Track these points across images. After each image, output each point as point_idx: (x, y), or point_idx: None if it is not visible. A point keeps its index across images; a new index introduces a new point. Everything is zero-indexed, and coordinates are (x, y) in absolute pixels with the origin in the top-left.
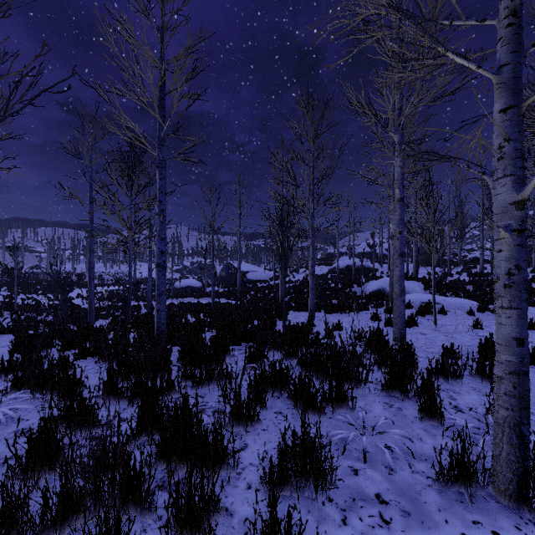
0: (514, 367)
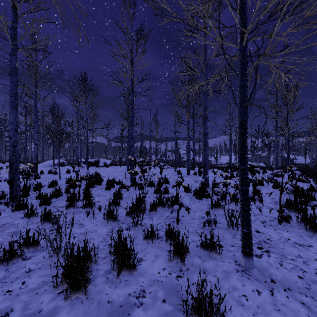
0: None
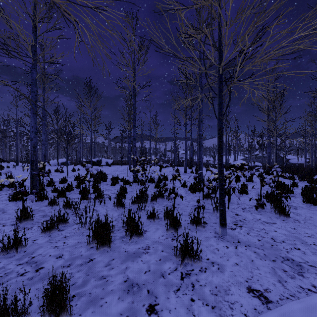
0: (314, 162)
